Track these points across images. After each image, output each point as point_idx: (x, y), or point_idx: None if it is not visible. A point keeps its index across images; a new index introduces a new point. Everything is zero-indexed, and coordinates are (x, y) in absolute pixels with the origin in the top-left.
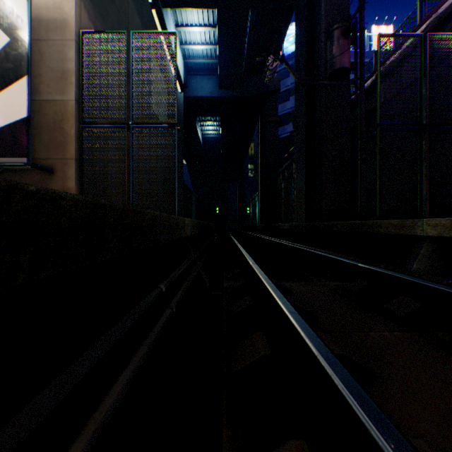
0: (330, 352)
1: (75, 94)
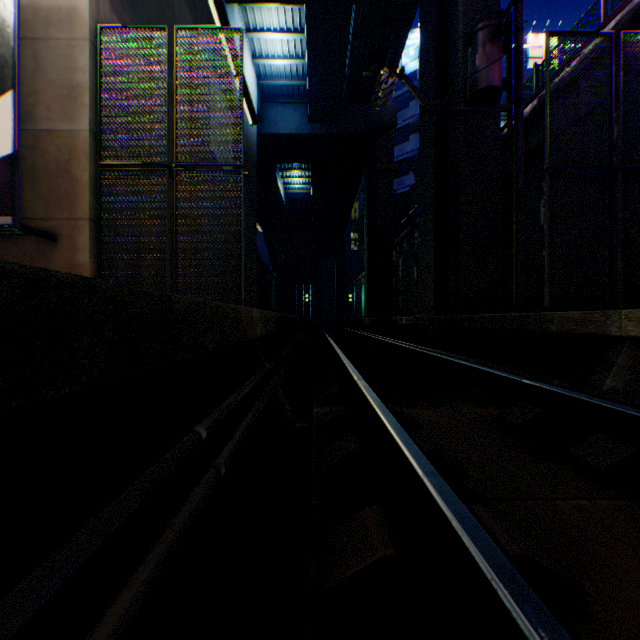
0: (517, 571)
1: (89, 121)
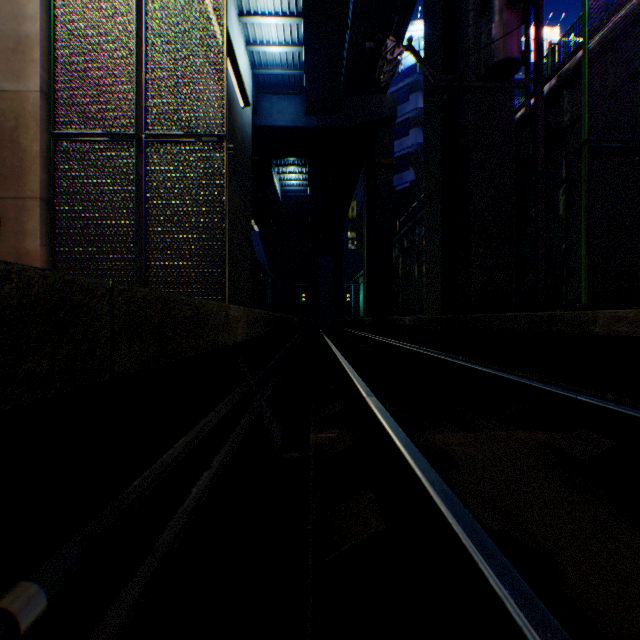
0: None
1: (40, 80)
